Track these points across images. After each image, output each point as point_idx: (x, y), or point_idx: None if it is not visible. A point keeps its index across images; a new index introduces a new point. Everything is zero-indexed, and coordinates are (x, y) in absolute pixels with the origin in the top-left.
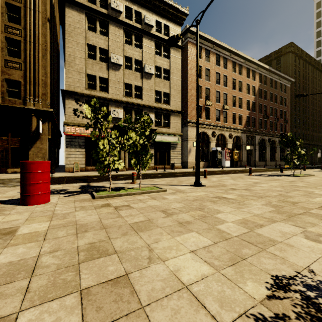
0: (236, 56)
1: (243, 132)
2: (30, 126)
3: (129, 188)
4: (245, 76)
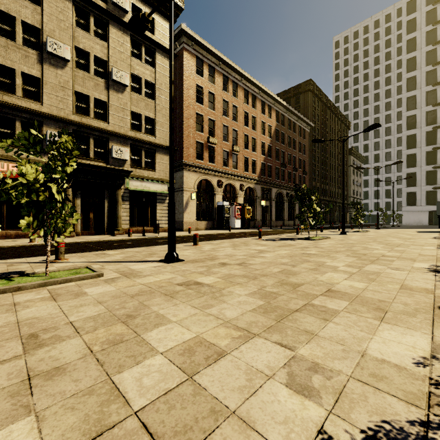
0: (249, 83)
1: (258, 182)
2: None
3: (23, 275)
4: (259, 111)
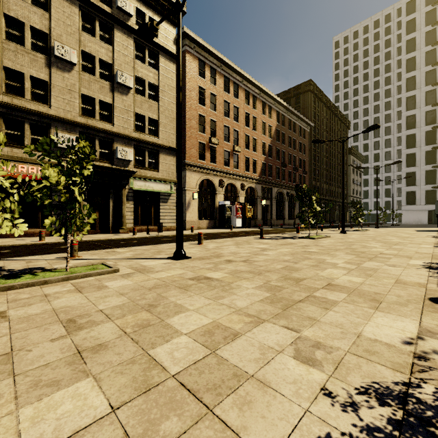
0: (250, 84)
1: (258, 182)
2: None
3: (45, 270)
4: (260, 112)
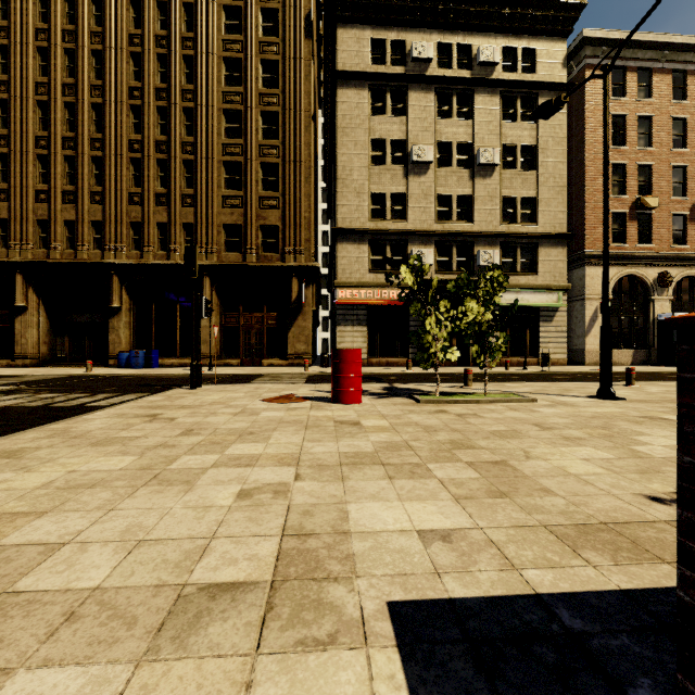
0: None
1: None
2: (290, 293)
3: (465, 393)
4: None
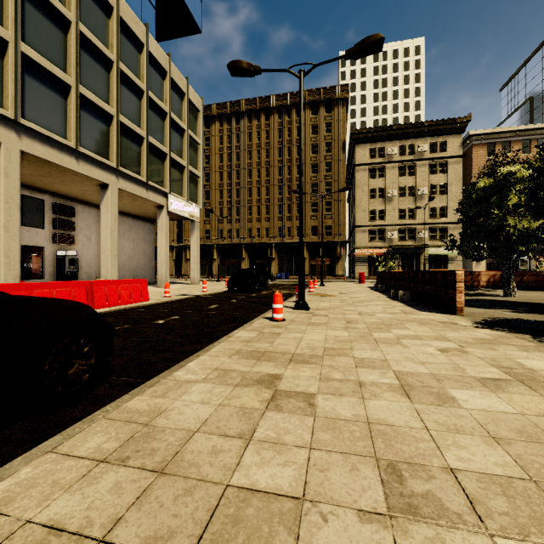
0: None
1: None
2: (336, 251)
3: None
4: None
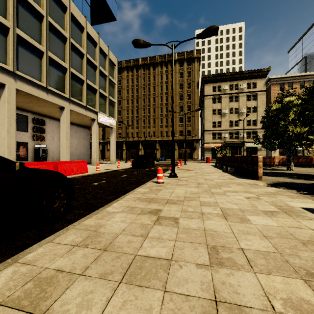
0: None
1: None
2: (193, 145)
3: None
4: None
